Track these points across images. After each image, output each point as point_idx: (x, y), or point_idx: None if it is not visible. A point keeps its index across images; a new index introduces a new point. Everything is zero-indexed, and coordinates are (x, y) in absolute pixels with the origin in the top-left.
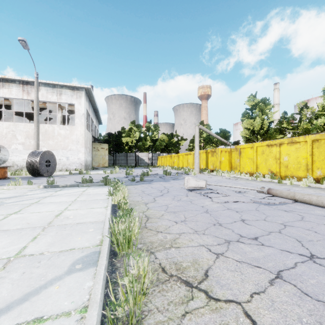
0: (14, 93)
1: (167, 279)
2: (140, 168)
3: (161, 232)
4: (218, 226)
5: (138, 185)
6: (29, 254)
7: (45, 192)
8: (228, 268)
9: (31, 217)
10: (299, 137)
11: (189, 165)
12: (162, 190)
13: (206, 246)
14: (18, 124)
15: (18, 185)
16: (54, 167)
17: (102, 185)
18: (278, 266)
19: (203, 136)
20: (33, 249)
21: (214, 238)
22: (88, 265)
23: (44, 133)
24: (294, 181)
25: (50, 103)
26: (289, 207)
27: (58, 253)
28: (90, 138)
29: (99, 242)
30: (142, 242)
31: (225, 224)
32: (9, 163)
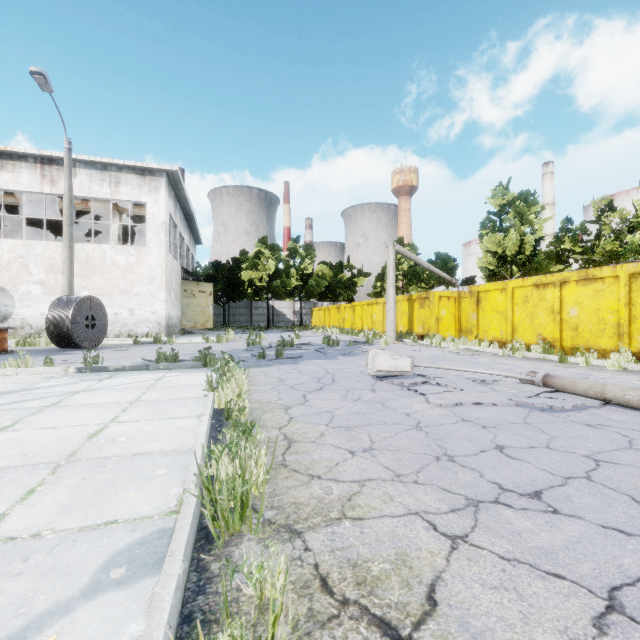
0: (25, 182)
1: (334, 614)
2: (278, 331)
3: (319, 477)
4: (446, 463)
5: (271, 367)
6: (6, 536)
7: (79, 382)
8: (485, 581)
9: (34, 438)
10: (602, 268)
11: (375, 326)
12: (320, 377)
13: (425, 515)
14: (33, 244)
15: (24, 366)
16: (102, 330)
17: (198, 367)
18: (606, 575)
19: (403, 268)
20: (20, 521)
21: (440, 493)
22: (142, 570)
23: (85, 261)
24: (593, 358)
25: (96, 202)
26: (596, 417)
27: (76, 533)
28: (178, 271)
29: (176, 504)
30: (275, 505)
31: (462, 457)
32: (14, 322)
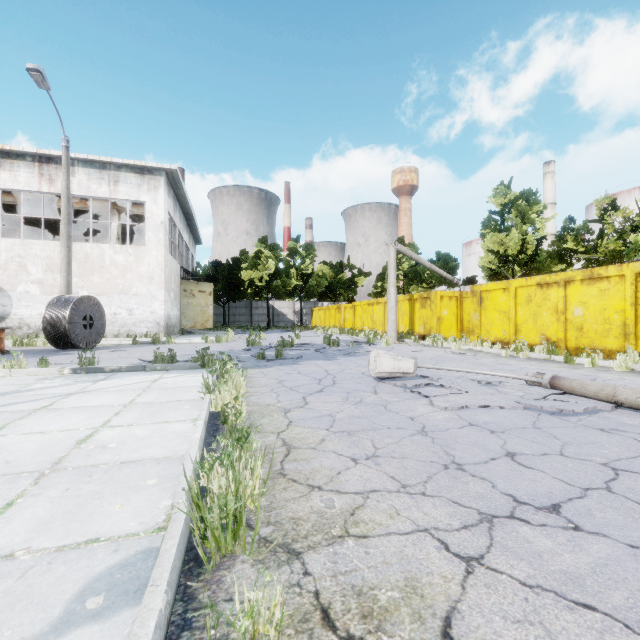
0: (22, 181)
1: None
2: (278, 331)
3: (320, 488)
4: (455, 472)
5: (271, 368)
6: None
7: (73, 384)
8: (506, 613)
9: (20, 444)
10: (607, 267)
11: (376, 326)
12: (321, 378)
13: (436, 533)
14: (31, 243)
15: (18, 367)
16: (100, 330)
17: (196, 368)
18: None
19: (404, 268)
20: None
21: (450, 507)
22: (121, 599)
23: (83, 260)
24: (598, 359)
25: (95, 201)
26: (608, 421)
27: (53, 554)
28: (177, 271)
29: (165, 519)
30: (272, 521)
31: (472, 465)
32: (12, 322)
